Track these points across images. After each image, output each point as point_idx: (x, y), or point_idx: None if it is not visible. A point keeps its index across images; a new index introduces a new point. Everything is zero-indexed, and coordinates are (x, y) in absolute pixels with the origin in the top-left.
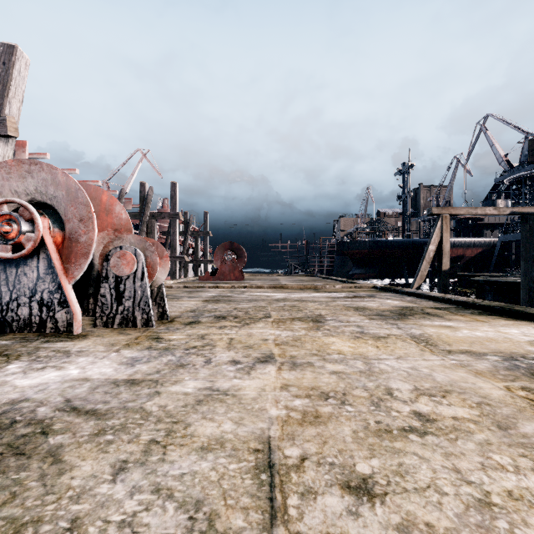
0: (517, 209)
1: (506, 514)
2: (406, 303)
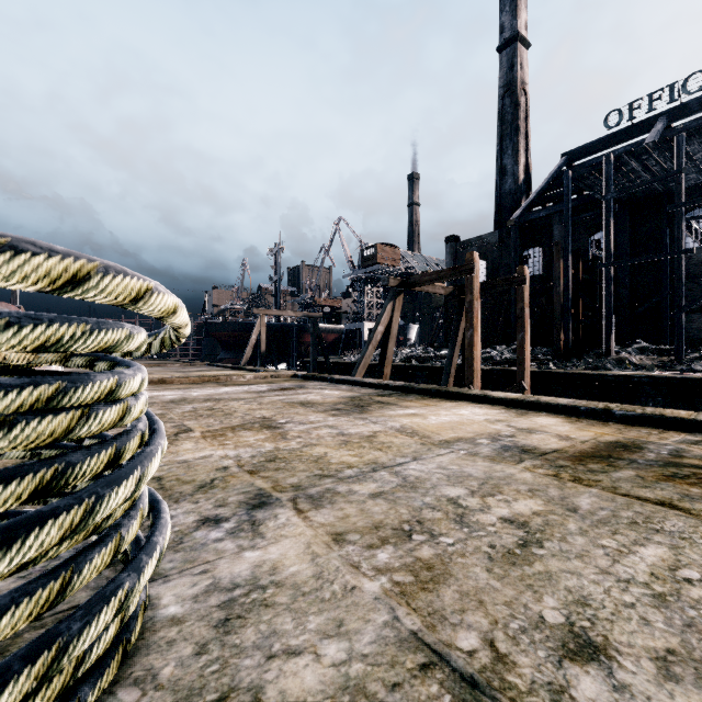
0: (307, 313)
1: None
2: (207, 369)
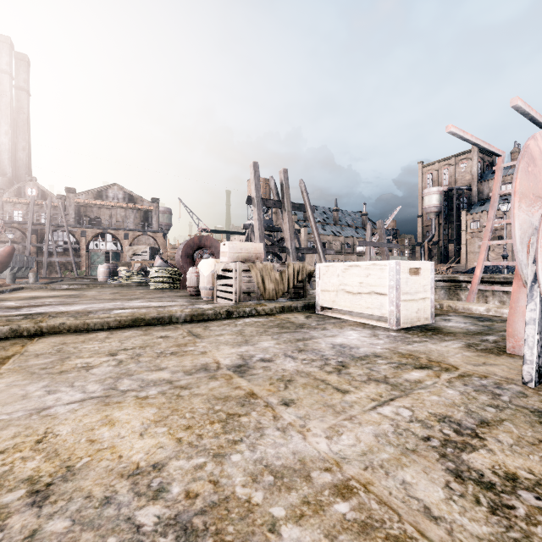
0: None
1: (119, 340)
2: None
